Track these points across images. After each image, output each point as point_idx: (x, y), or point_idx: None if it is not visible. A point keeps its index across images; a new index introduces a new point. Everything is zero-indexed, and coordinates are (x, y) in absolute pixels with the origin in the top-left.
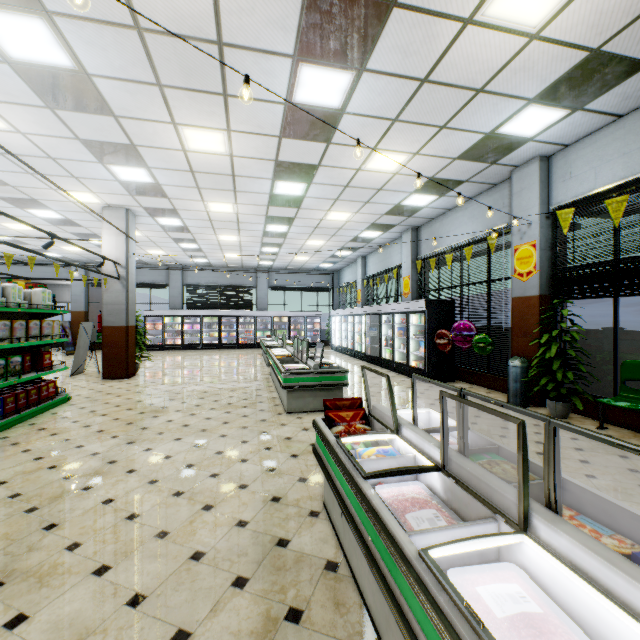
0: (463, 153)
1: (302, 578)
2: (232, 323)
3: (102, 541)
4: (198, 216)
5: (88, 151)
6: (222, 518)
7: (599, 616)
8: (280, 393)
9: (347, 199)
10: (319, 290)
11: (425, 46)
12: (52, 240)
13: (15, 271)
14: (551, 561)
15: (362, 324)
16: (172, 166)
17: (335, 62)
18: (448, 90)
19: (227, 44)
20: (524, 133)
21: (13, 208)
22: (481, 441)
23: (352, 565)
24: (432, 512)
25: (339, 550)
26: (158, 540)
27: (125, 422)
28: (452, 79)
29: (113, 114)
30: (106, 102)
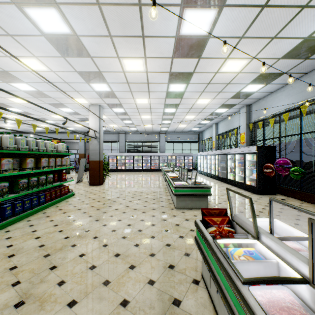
0: (286, 54)
1: None
2: (148, 159)
3: (75, 282)
4: (131, 106)
5: (81, 77)
6: (140, 276)
7: None
8: (172, 197)
9: (208, 91)
10: (191, 142)
11: None
12: (66, 120)
13: (57, 136)
14: None
15: (216, 160)
16: (118, 81)
17: (206, 4)
18: (281, 10)
19: (143, 4)
20: None
21: (54, 108)
22: None
23: None
24: None
25: None
26: (104, 286)
27: (96, 208)
28: (284, 1)
29: (90, 56)
30: (86, 50)
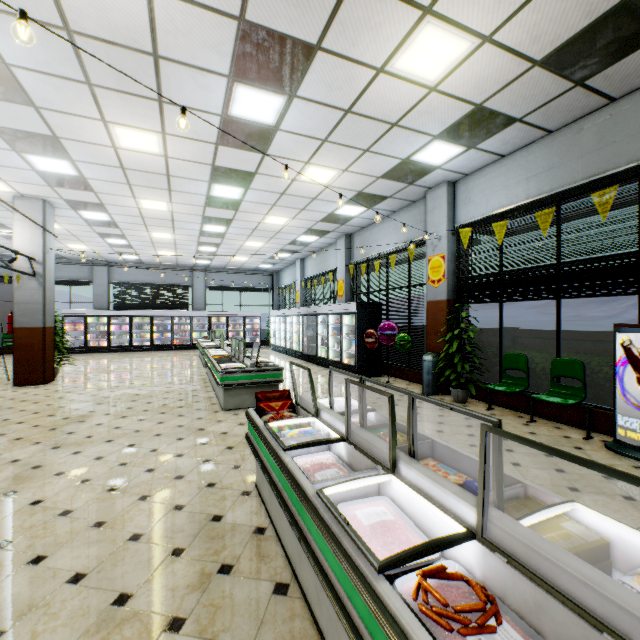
0: (385, 173)
1: (234, 542)
2: (166, 323)
3: (35, 536)
4: (128, 212)
5: None
6: (159, 505)
7: (427, 515)
8: (217, 392)
9: (284, 205)
10: (259, 290)
11: (347, 84)
12: None
13: None
14: (405, 488)
15: (300, 324)
16: (100, 161)
17: (268, 86)
18: (369, 121)
19: (163, 57)
20: (433, 162)
21: None
22: (383, 419)
23: (277, 527)
24: (335, 470)
25: (267, 518)
26: (95, 529)
27: (47, 428)
28: (371, 113)
29: (34, 105)
30: (26, 92)
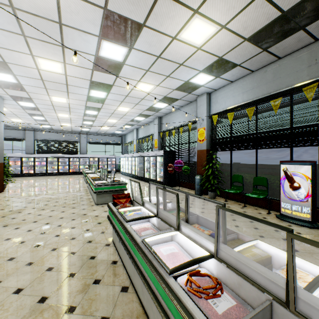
0: (177, 88)
1: (101, 268)
2: (65, 161)
3: None
4: (45, 103)
5: None
6: (62, 252)
7: (193, 249)
8: (93, 196)
9: (127, 102)
10: (115, 144)
11: (158, 44)
12: None
13: None
14: (183, 237)
15: (136, 161)
16: (30, 76)
17: (119, 42)
18: (169, 62)
19: (64, 24)
20: (200, 83)
21: None
22: (175, 206)
23: (123, 260)
24: (151, 231)
25: (118, 256)
26: (28, 266)
27: (0, 216)
28: (170, 58)
29: None
30: None
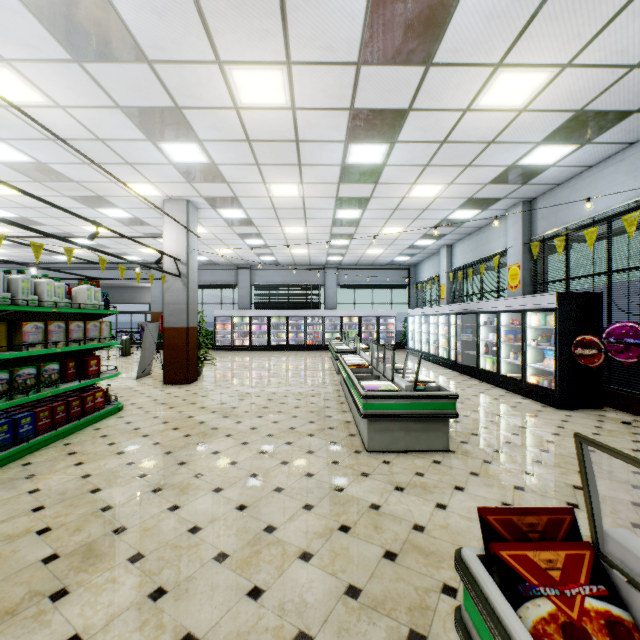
0: None
1: None
2: (299, 324)
3: None
4: (261, 204)
5: (133, 124)
6: None
7: None
8: (355, 417)
9: (441, 163)
10: (393, 287)
11: None
12: (97, 230)
13: (106, 275)
14: None
15: (450, 325)
16: (225, 135)
17: None
18: None
19: None
20: None
21: (86, 209)
22: None
23: None
24: None
25: None
26: None
27: (163, 450)
28: None
29: (146, 59)
30: (134, 38)
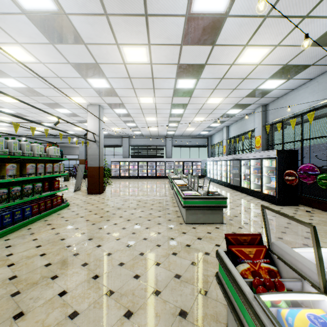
0: (316, 40)
1: None
2: (153, 165)
3: None
4: (134, 106)
5: (75, 71)
6: None
7: None
8: (180, 208)
9: (221, 88)
10: (200, 147)
11: None
12: (58, 120)
13: (56, 141)
14: None
15: (227, 166)
16: (119, 75)
17: None
18: None
19: None
20: None
21: (49, 109)
22: None
23: None
24: None
25: None
26: None
27: (91, 223)
28: None
29: (84, 42)
30: (79, 34)
